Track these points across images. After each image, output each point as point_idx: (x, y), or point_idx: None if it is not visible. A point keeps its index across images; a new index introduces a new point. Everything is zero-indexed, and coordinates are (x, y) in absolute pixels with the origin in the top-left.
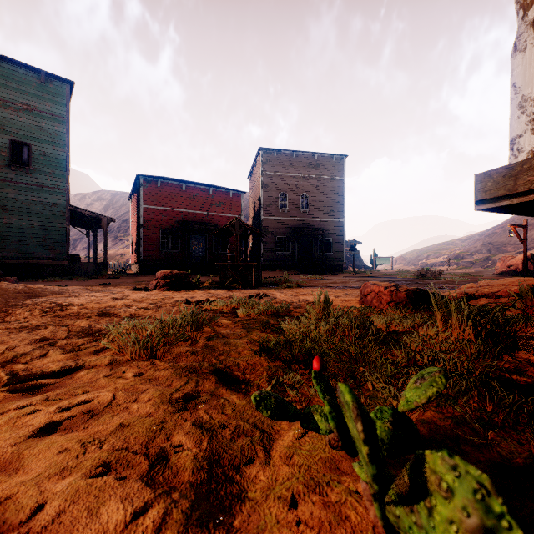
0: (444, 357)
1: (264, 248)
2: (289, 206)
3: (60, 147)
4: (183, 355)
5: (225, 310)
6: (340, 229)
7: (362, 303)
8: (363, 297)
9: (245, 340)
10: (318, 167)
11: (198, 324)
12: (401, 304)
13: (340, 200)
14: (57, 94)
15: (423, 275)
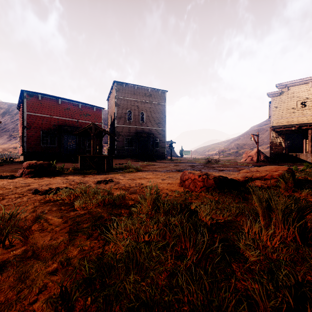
0: None
1: (117, 144)
2: (133, 119)
3: None
4: None
5: (66, 201)
6: (163, 134)
7: (181, 186)
8: (182, 182)
9: (56, 263)
10: (150, 96)
11: (1, 239)
12: (211, 188)
13: (164, 117)
14: None
15: (210, 162)
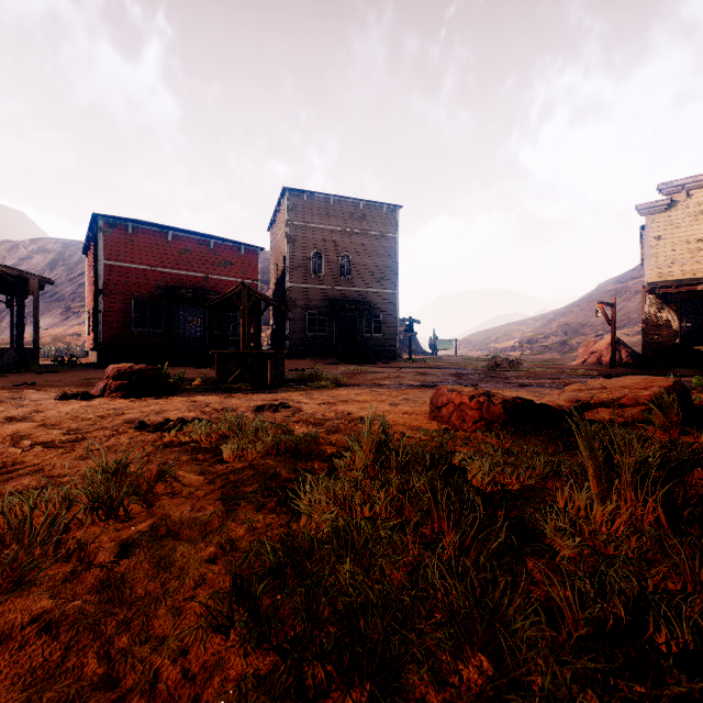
0: (666, 611)
1: (290, 327)
2: (325, 270)
3: None
4: (12, 637)
5: (204, 445)
6: (392, 304)
7: (434, 419)
8: (435, 410)
9: (212, 545)
10: (364, 219)
11: (113, 505)
12: (496, 423)
13: (393, 265)
14: None
15: (499, 366)
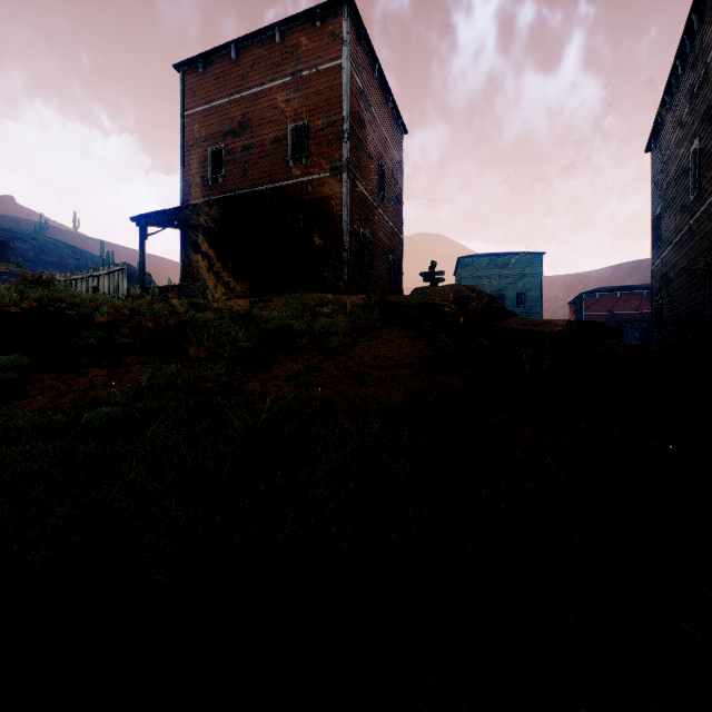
0: None
1: None
2: None
3: (538, 290)
4: None
5: None
6: None
7: None
8: None
9: None
10: None
11: None
12: None
13: None
14: (537, 262)
15: None
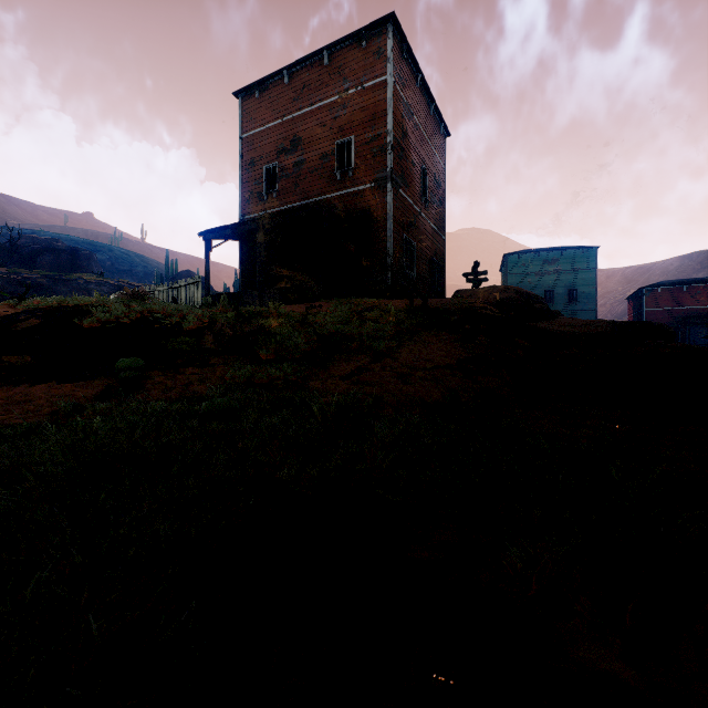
0: None
1: None
2: None
3: (591, 286)
4: None
5: None
6: None
7: None
8: None
9: None
10: None
11: None
12: None
13: None
14: (590, 256)
15: None
